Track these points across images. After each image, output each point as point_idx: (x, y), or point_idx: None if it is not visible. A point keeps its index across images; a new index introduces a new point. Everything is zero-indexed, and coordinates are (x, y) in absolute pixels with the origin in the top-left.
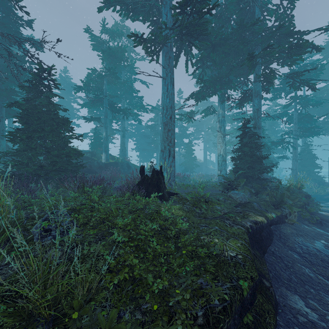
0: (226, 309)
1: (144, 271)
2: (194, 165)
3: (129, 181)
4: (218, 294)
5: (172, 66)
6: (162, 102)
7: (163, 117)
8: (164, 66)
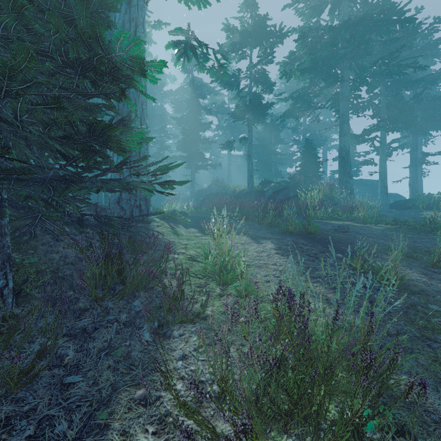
0: None
1: None
2: None
3: None
4: None
5: None
6: None
7: None
8: None
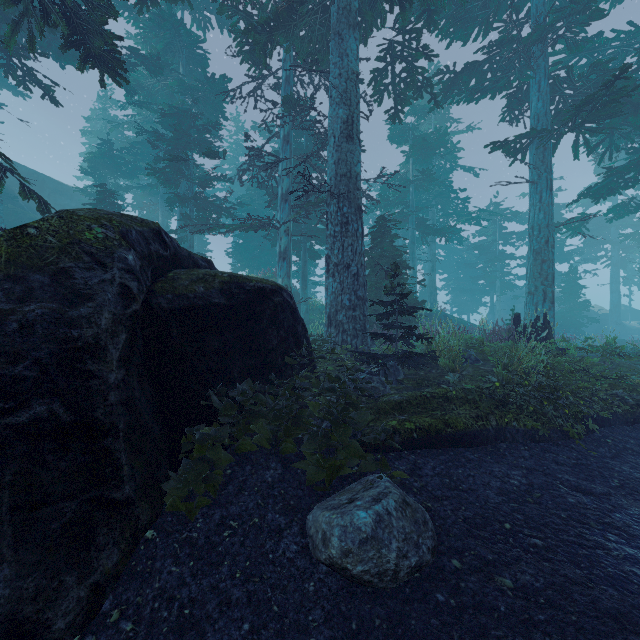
0: (639, 405)
1: (565, 379)
2: (583, 319)
3: (498, 332)
4: (632, 398)
5: (549, 161)
6: (529, 218)
7: (531, 242)
8: (534, 164)
